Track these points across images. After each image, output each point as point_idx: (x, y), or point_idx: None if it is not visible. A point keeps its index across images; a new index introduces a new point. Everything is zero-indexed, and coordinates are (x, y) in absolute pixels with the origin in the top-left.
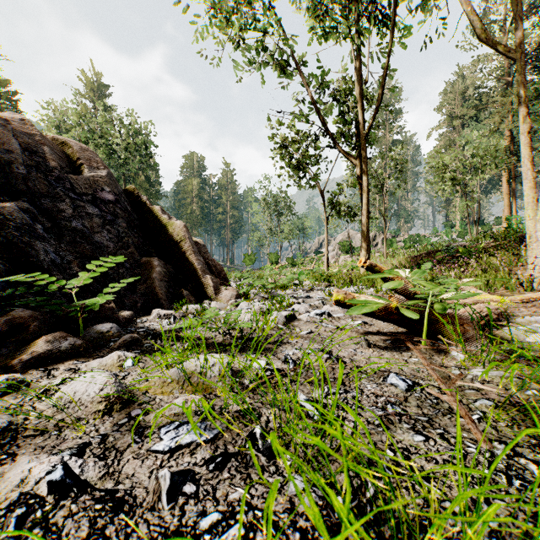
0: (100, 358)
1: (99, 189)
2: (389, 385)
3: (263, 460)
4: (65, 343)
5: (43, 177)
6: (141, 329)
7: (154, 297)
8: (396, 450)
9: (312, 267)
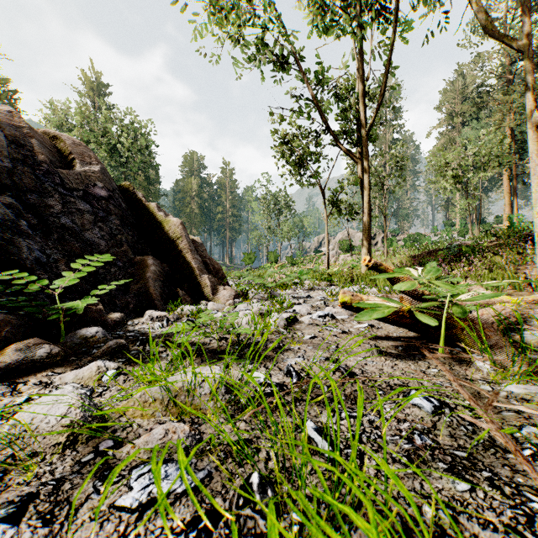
0: (79, 368)
1: (92, 184)
2: (411, 405)
3: (262, 524)
4: (40, 352)
5: (30, 171)
6: (130, 333)
7: (148, 297)
8: (437, 507)
9: (312, 266)
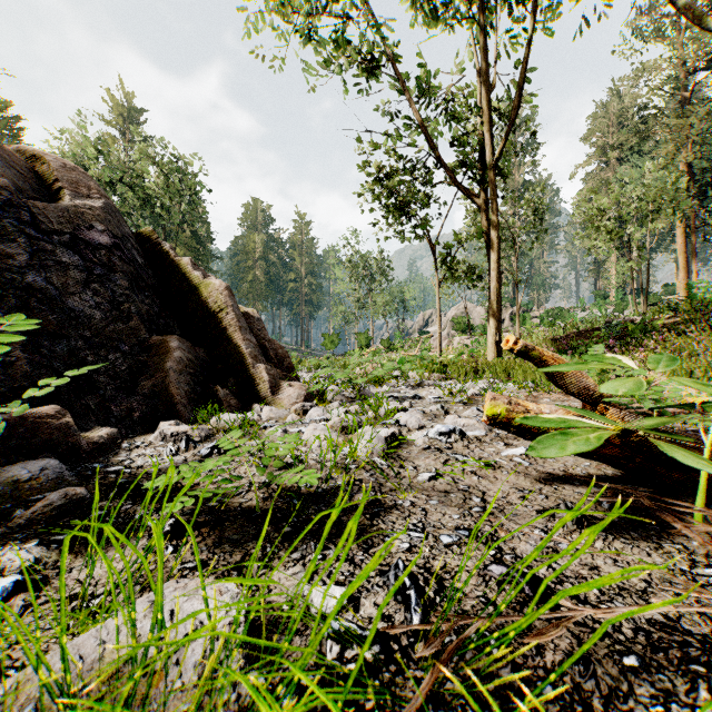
0: None
1: (86, 226)
2: None
3: None
4: None
5: None
6: (115, 466)
7: (167, 400)
8: None
9: (416, 351)
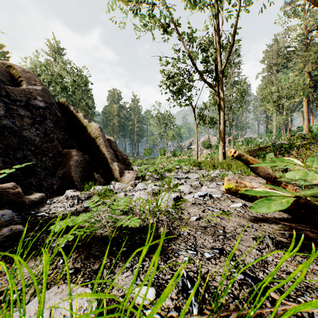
0: None
1: (33, 98)
2: None
3: None
4: None
5: None
6: (41, 213)
7: (70, 180)
8: None
9: (186, 157)
